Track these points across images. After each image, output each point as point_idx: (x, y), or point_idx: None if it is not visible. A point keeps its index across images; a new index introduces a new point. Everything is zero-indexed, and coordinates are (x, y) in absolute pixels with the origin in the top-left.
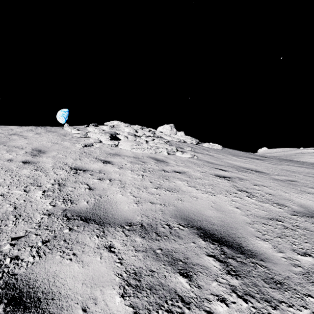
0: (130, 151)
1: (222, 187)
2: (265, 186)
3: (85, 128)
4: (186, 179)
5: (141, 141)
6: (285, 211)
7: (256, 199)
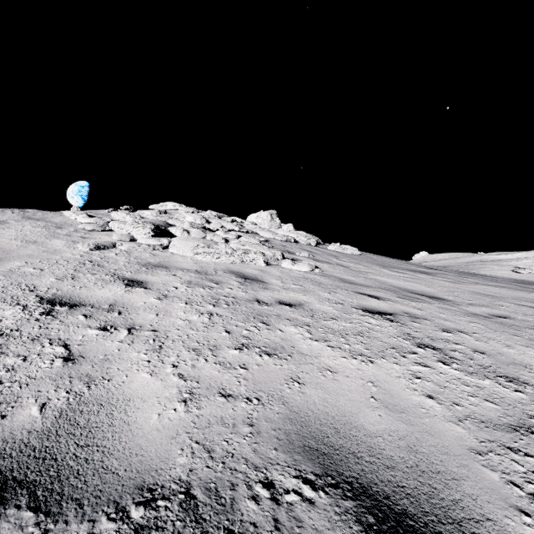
0: (190, 260)
1: (384, 338)
2: (465, 333)
3: (109, 214)
4: (305, 322)
5: (216, 238)
6: (532, 398)
7: (462, 369)
